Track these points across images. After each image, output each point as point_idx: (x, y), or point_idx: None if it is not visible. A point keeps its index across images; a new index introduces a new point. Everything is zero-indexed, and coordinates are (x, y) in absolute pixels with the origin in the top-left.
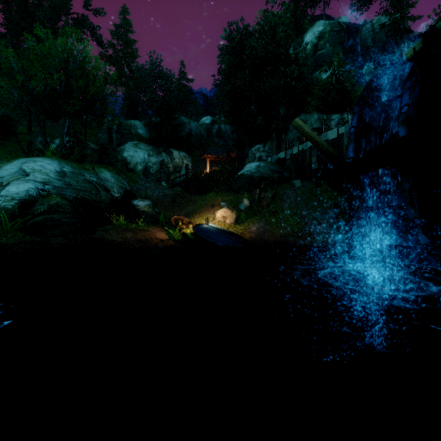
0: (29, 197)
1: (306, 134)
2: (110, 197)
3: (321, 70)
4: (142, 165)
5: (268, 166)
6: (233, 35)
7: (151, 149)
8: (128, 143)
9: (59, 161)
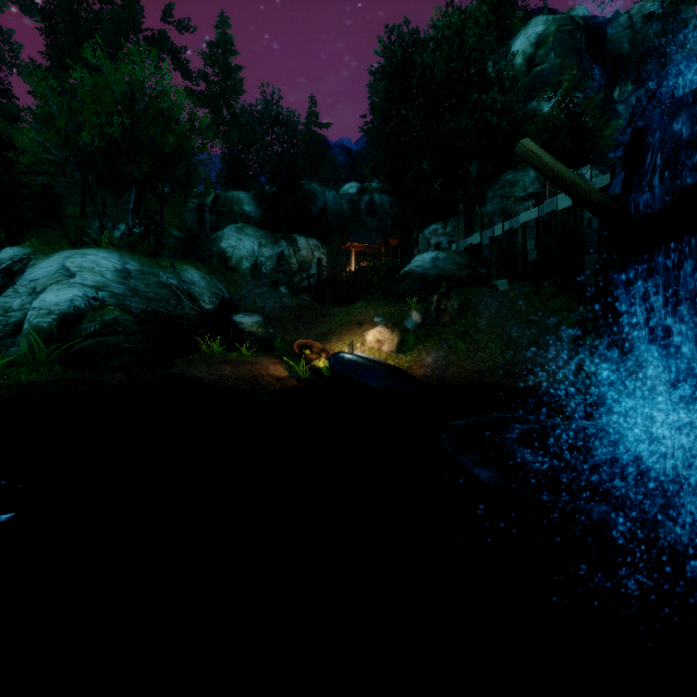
0: (74, 310)
1: (546, 168)
2: (198, 310)
3: (541, 97)
4: (250, 261)
5: (451, 258)
6: (394, 47)
7: (263, 236)
8: (228, 227)
9: (121, 254)
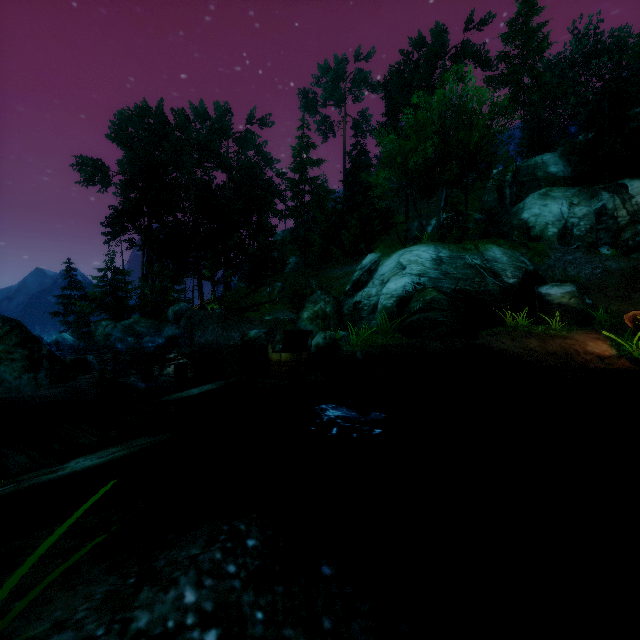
0: (405, 293)
1: None
2: (500, 285)
3: None
4: (557, 226)
5: None
6: None
7: (574, 194)
8: (530, 196)
9: (435, 246)
